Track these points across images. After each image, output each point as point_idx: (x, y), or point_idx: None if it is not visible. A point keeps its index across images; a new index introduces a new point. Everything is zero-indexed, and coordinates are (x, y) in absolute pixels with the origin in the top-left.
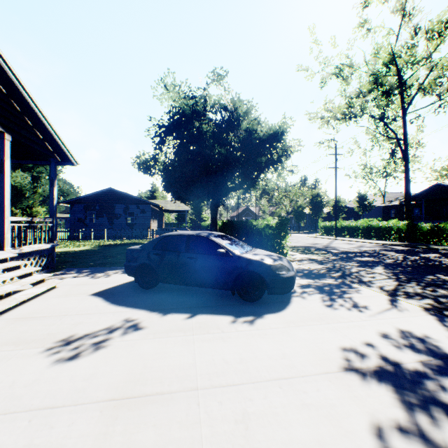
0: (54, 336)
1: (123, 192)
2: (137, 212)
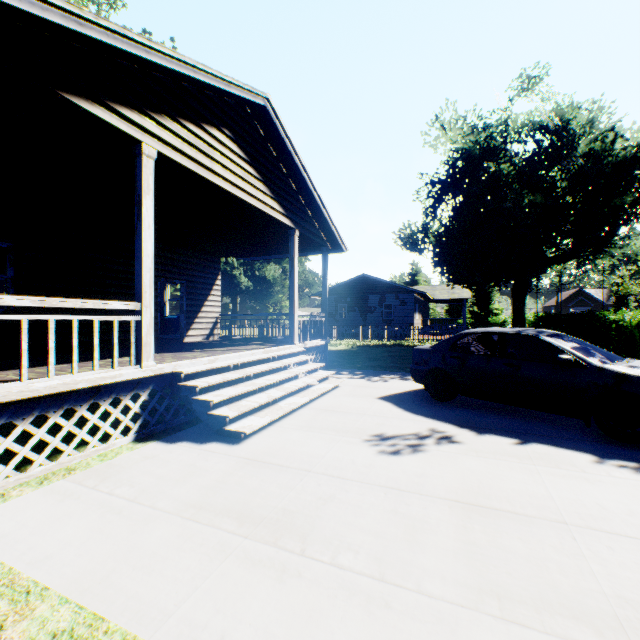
0: (364, 431)
1: (378, 279)
2: (395, 304)
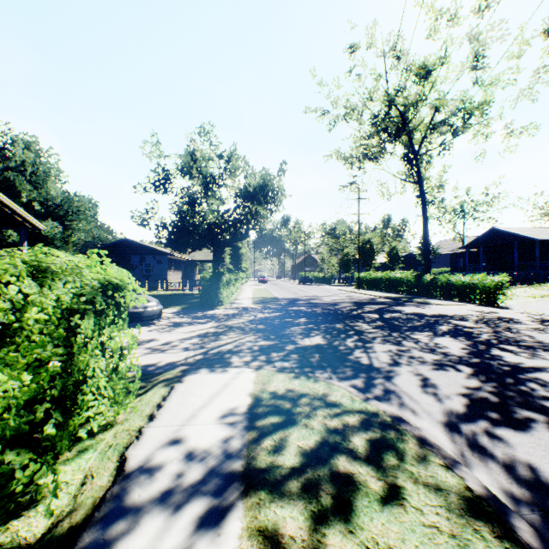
0: None
1: (139, 243)
2: (154, 263)
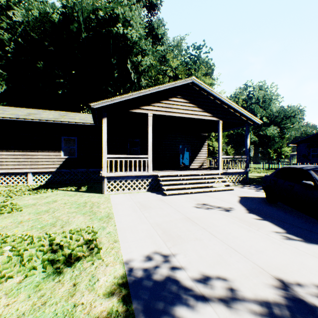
0: (204, 202)
1: None
2: None
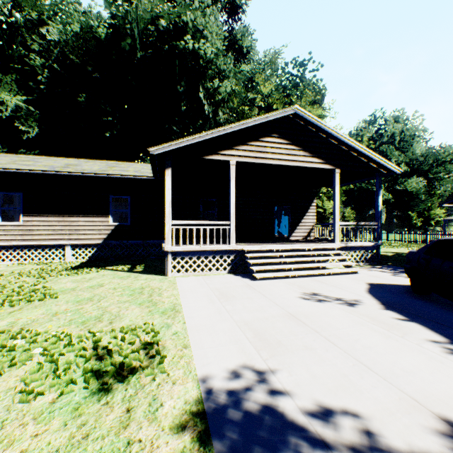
0: (313, 290)
1: None
2: None
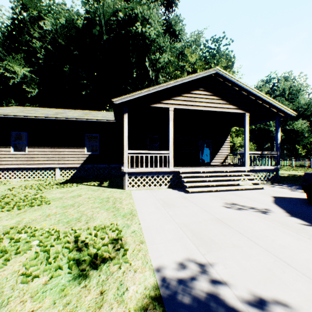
0: (232, 201)
1: None
2: None
